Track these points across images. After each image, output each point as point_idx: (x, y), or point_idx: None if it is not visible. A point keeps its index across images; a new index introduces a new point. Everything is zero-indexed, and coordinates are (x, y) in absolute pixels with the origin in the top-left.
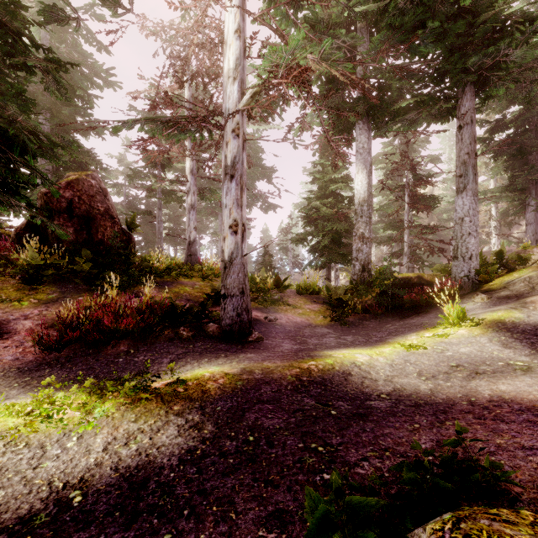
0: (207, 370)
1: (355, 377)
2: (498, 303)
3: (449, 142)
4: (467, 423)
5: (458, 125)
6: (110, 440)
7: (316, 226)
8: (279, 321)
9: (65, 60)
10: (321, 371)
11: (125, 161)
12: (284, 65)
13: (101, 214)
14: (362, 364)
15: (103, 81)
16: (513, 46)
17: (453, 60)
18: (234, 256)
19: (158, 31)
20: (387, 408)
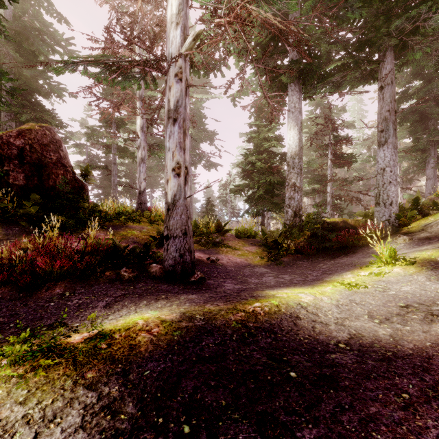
0: (142, 316)
1: (304, 321)
2: (421, 244)
3: (357, 115)
4: None
5: (380, 86)
6: None
7: (252, 179)
8: (220, 261)
9: (26, 26)
10: (268, 315)
11: (87, 125)
12: (227, 0)
13: (53, 162)
14: (308, 305)
15: (64, 50)
16: (433, 10)
17: (377, 24)
18: (177, 198)
19: (110, 0)
20: (353, 364)
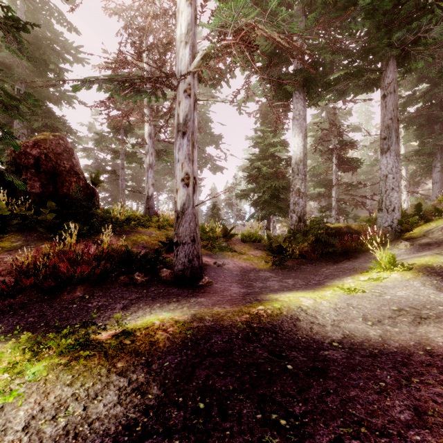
0: (157, 317)
1: (303, 323)
2: (421, 250)
3: (365, 117)
4: (437, 380)
5: (382, 94)
6: (36, 412)
7: (257, 183)
8: (227, 266)
9: (38, 36)
10: (270, 317)
11: (94, 129)
12: (233, 25)
13: (66, 170)
14: (308, 308)
15: (73, 58)
16: (433, 22)
17: (380, 35)
18: (186, 207)
19: (120, 11)
20: (343, 359)
